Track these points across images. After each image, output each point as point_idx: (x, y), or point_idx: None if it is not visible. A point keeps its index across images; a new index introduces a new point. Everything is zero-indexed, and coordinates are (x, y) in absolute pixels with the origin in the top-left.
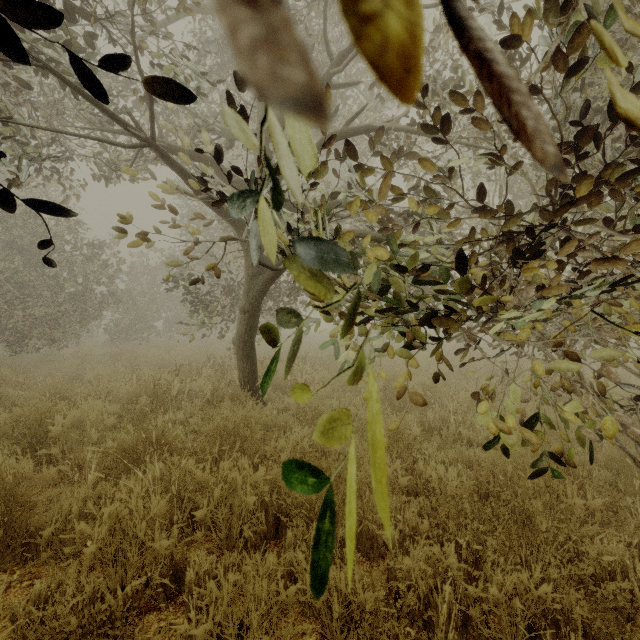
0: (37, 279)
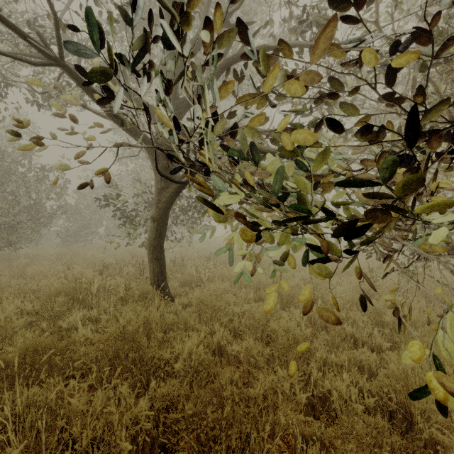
0: None
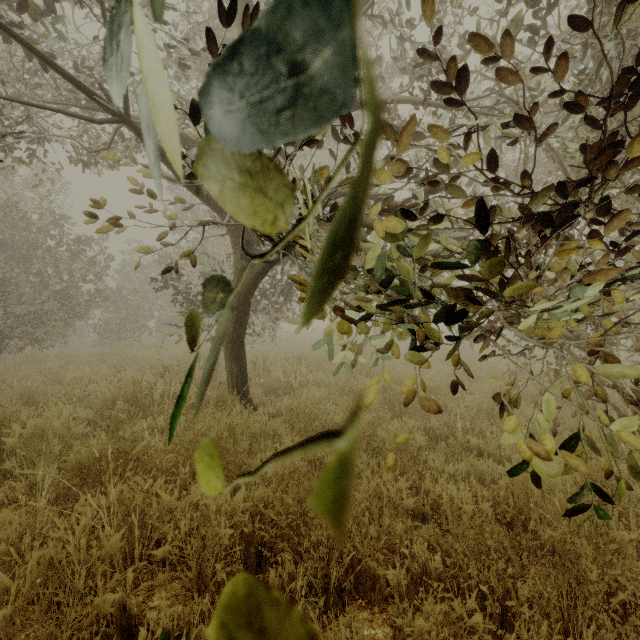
0: (19, 276)
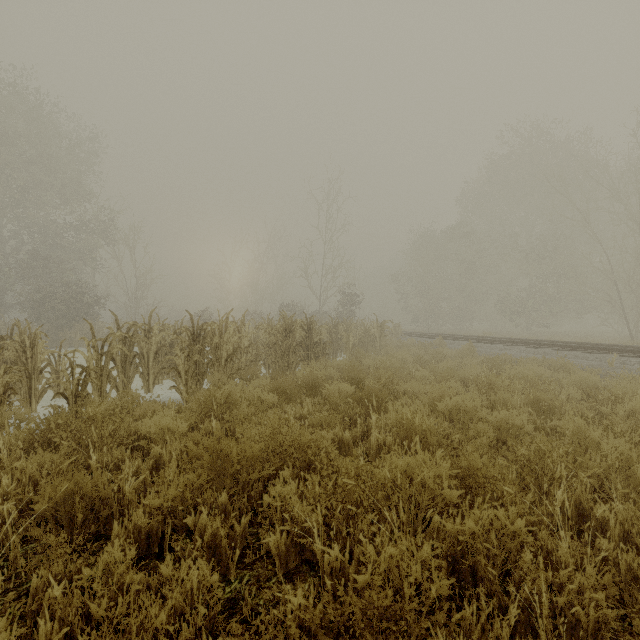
0: None
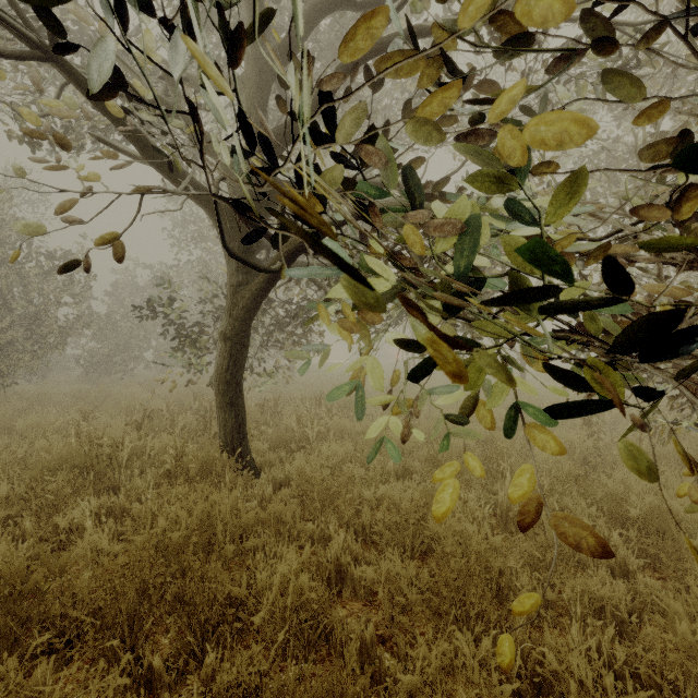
0: None
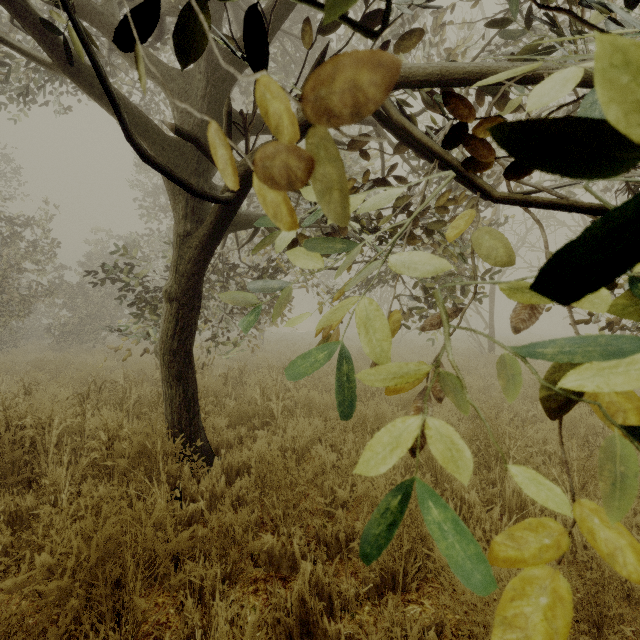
0: None
